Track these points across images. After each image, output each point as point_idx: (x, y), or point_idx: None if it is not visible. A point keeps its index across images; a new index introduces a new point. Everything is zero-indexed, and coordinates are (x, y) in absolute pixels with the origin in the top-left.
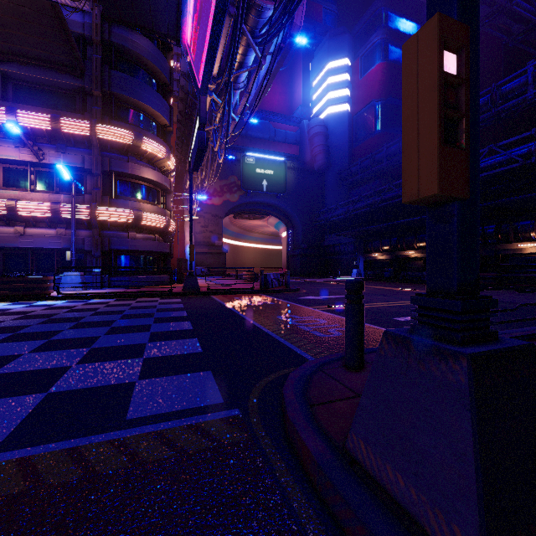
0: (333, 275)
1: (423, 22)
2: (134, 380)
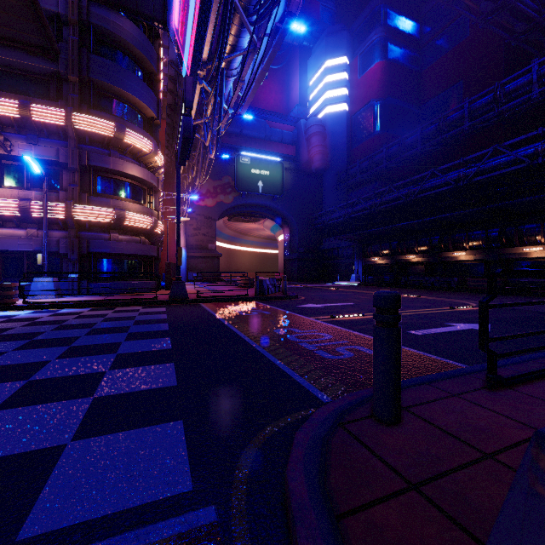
0: (331, 280)
1: (422, 21)
2: (64, 442)
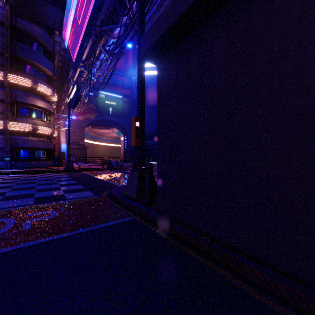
0: (149, 161)
1: None
2: (63, 194)
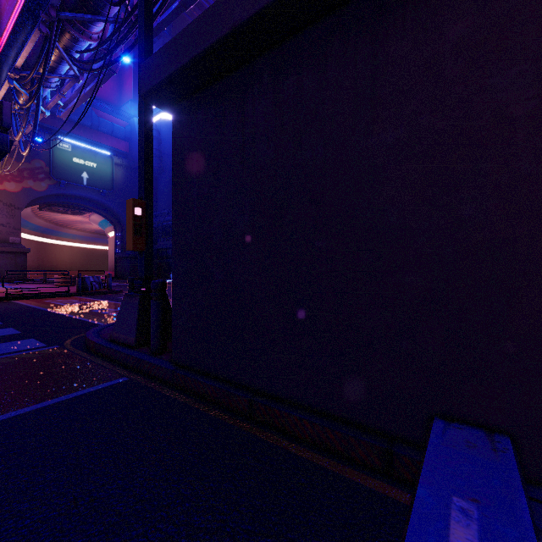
0: (166, 277)
1: None
2: None
